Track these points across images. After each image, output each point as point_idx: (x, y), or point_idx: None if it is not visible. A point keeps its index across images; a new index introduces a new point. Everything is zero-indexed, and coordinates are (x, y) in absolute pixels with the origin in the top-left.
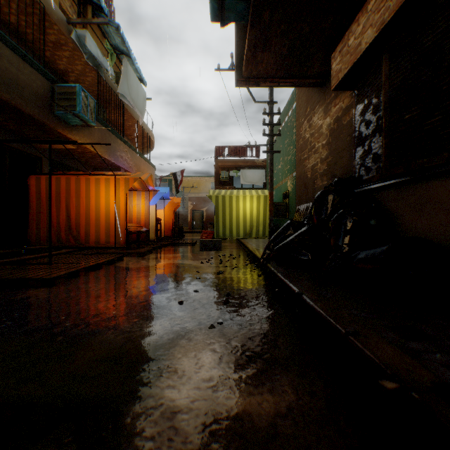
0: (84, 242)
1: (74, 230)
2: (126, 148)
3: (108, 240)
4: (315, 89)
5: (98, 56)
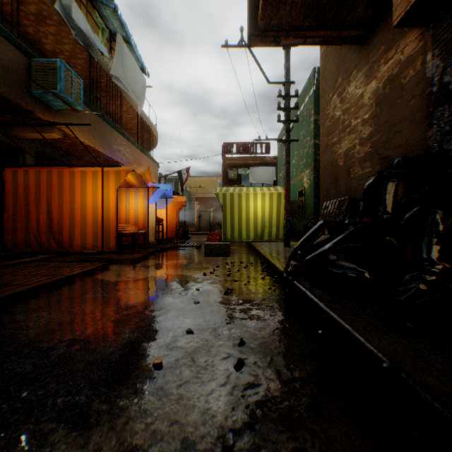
0: (67, 246)
1: (57, 233)
2: (124, 141)
3: (96, 244)
4: (350, 51)
5: (88, 32)
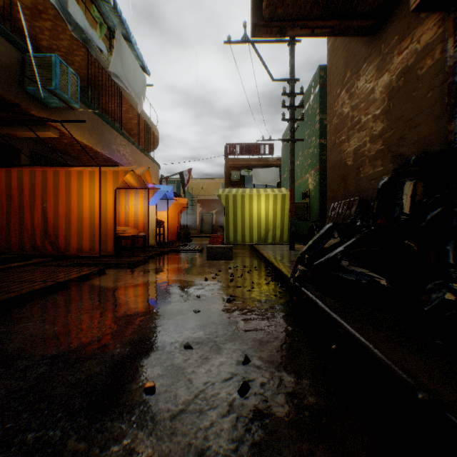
0: (63, 249)
1: (52, 235)
2: (124, 141)
3: (93, 247)
4: (360, 43)
5: (85, 27)
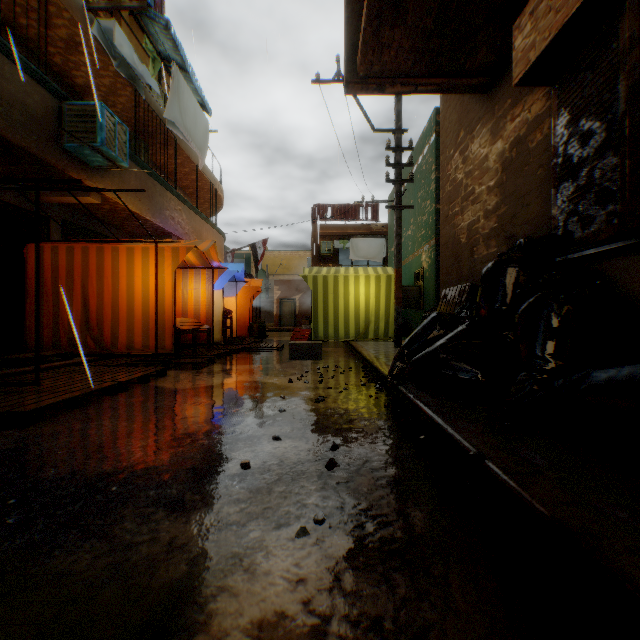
0: (109, 346)
1: (95, 328)
2: (179, 205)
3: (147, 344)
4: (474, 99)
5: (134, 62)
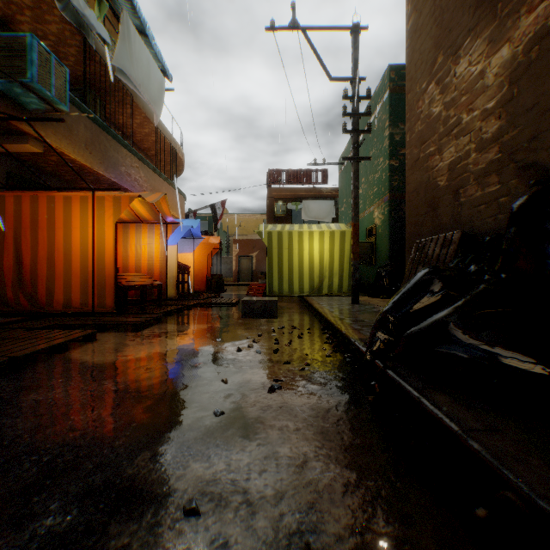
0: (45, 304)
1: (30, 285)
2: (136, 162)
3: (86, 301)
4: (459, 11)
5: (79, 4)
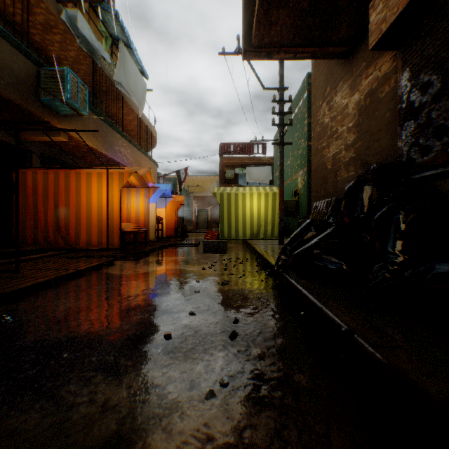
0: (74, 243)
1: (64, 231)
2: (125, 142)
3: (101, 241)
4: (337, 64)
5: (92, 40)
